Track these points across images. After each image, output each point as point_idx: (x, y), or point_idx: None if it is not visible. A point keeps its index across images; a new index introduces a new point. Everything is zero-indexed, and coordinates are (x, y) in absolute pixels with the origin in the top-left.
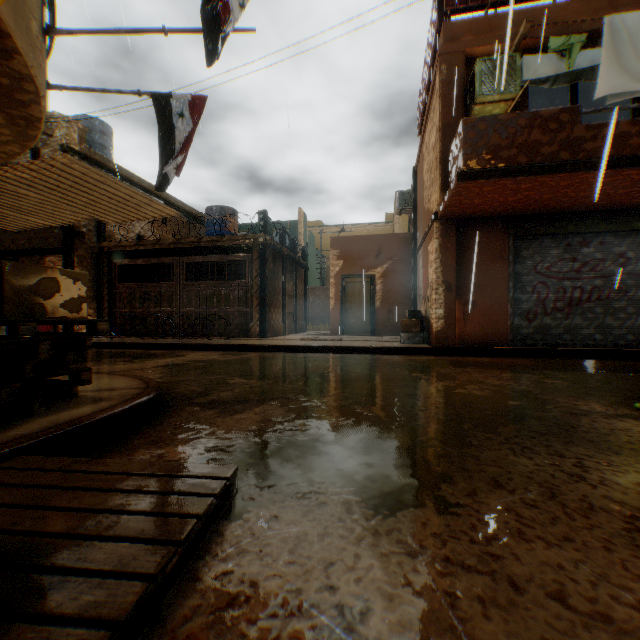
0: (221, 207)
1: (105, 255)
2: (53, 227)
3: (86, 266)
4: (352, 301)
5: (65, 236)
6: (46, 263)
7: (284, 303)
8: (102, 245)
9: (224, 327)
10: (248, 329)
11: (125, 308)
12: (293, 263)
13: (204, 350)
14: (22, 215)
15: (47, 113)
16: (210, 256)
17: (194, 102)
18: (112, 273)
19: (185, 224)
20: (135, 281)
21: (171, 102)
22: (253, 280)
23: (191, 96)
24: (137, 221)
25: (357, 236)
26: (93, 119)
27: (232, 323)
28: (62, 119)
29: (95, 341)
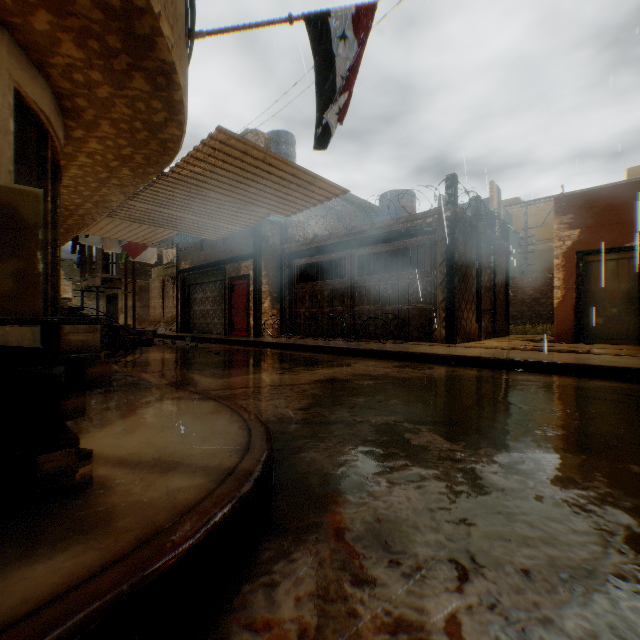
0: (396, 191)
1: (285, 257)
2: (246, 235)
3: (270, 269)
4: (596, 290)
5: (254, 242)
6: (241, 268)
7: (479, 297)
8: (283, 247)
9: (400, 328)
10: (430, 331)
11: (301, 308)
12: (490, 244)
13: (375, 357)
14: (214, 222)
15: (242, 133)
16: (383, 245)
17: (359, 16)
18: (291, 274)
19: (359, 219)
20: (312, 281)
21: (329, 23)
22: (437, 268)
23: (355, 7)
24: (314, 221)
25: (607, 187)
26: (279, 132)
27: (409, 324)
28: (252, 134)
29: (272, 341)
